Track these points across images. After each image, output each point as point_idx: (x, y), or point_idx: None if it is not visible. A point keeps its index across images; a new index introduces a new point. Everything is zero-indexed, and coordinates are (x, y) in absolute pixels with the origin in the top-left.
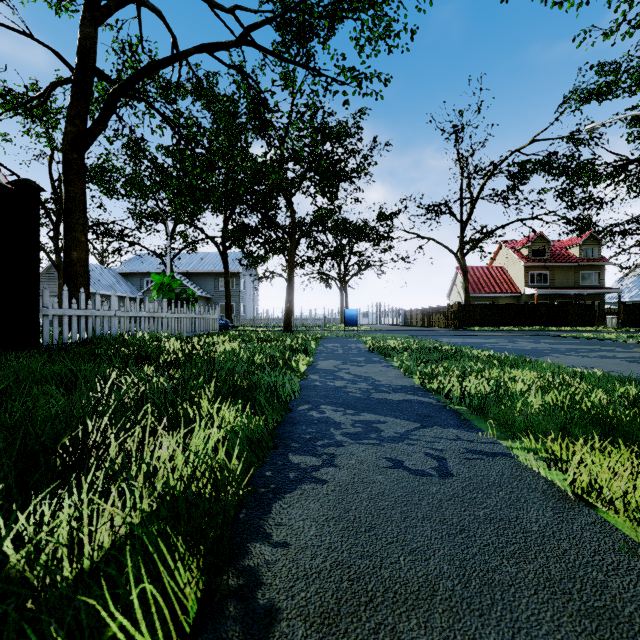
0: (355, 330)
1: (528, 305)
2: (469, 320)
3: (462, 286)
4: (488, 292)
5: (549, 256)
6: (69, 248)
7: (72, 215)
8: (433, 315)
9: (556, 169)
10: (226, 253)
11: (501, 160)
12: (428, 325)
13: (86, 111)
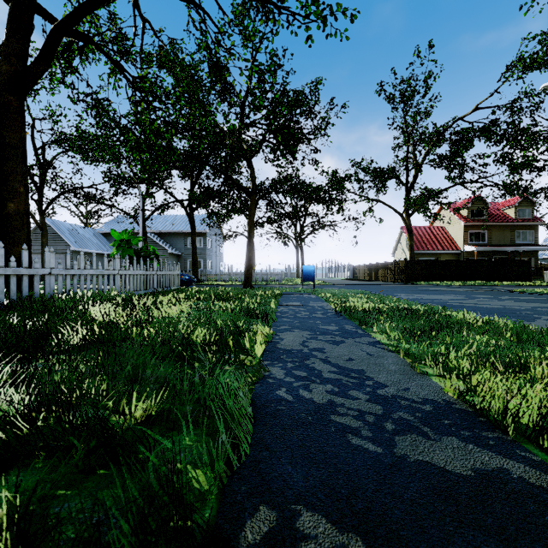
0: (311, 284)
1: (469, 261)
2: (415, 275)
3: (406, 244)
4: (430, 249)
5: (487, 216)
6: (5, 199)
7: (8, 163)
8: (380, 270)
9: (498, 135)
10: (193, 214)
11: (444, 129)
12: (375, 279)
13: (24, 49)
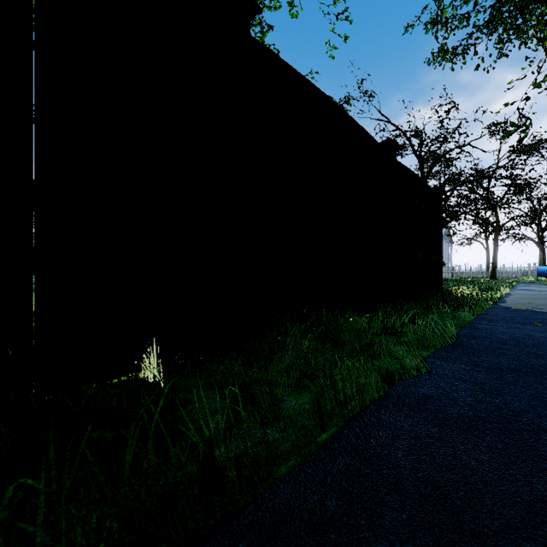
0: None
1: None
2: None
3: None
4: None
5: None
6: None
7: None
8: None
9: None
10: None
11: None
12: None
13: None
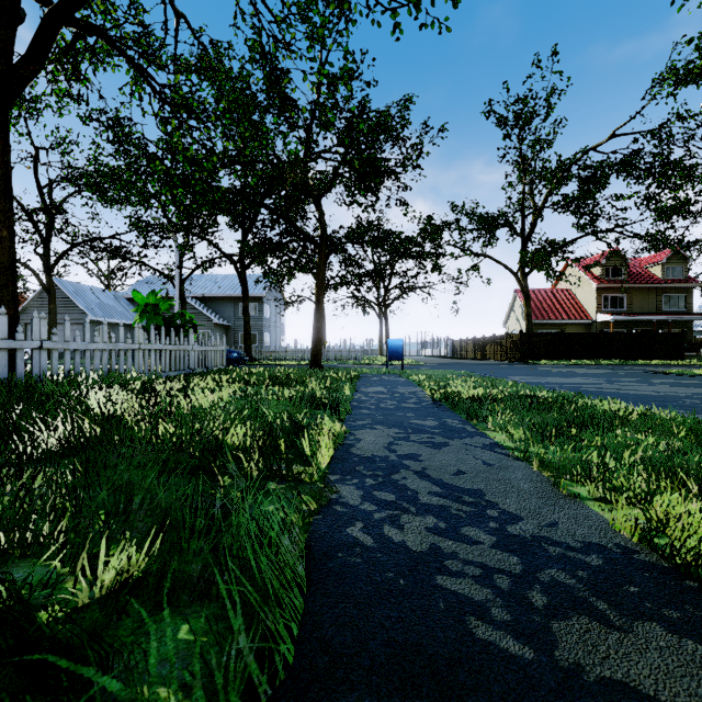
0: (398, 364)
1: (604, 334)
2: (533, 352)
3: (522, 312)
4: (553, 319)
5: (626, 276)
6: None
7: None
8: (488, 346)
9: (641, 170)
10: (245, 272)
11: (571, 162)
12: (482, 357)
13: (8, 42)
